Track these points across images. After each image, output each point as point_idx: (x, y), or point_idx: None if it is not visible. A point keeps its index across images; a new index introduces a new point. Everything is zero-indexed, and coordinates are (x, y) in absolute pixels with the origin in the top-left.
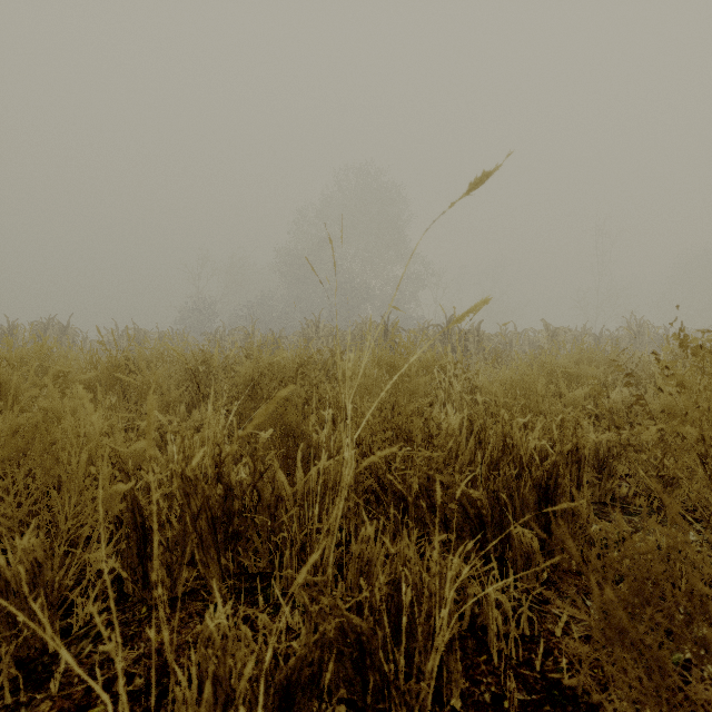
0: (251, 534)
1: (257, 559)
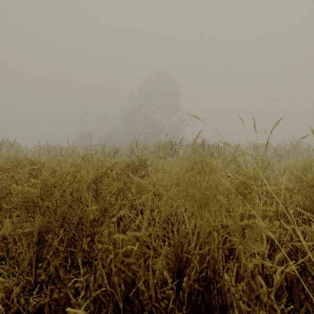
0: None
1: None
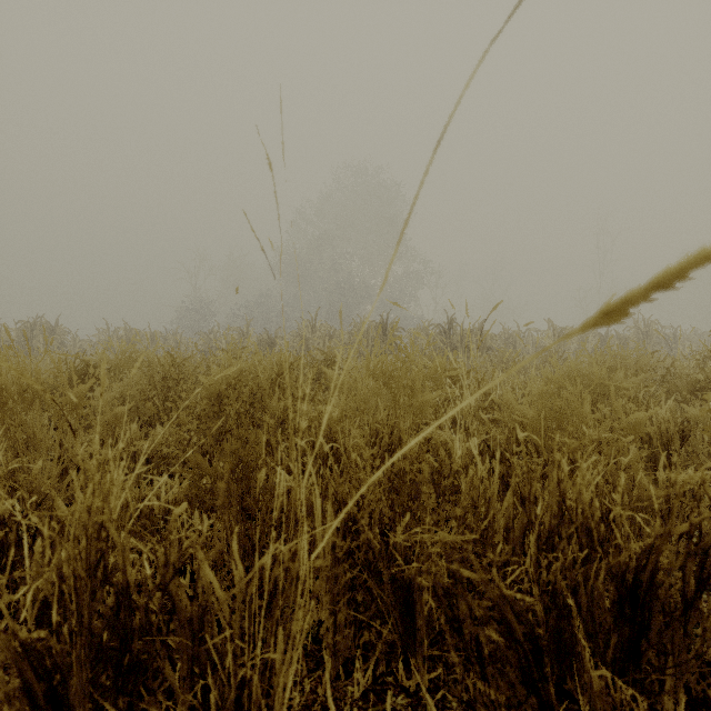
0: (162, 665)
1: (171, 704)
